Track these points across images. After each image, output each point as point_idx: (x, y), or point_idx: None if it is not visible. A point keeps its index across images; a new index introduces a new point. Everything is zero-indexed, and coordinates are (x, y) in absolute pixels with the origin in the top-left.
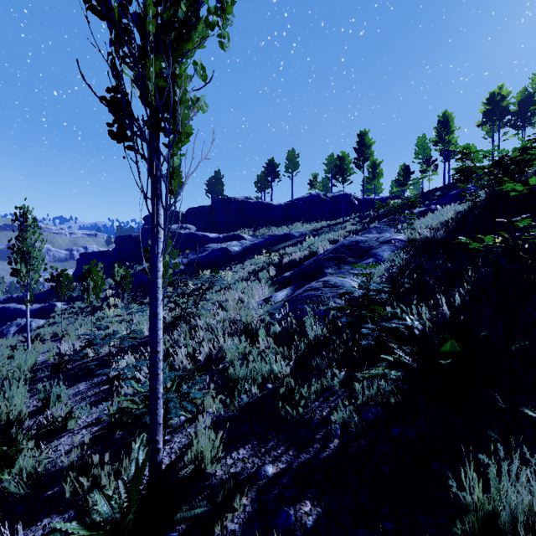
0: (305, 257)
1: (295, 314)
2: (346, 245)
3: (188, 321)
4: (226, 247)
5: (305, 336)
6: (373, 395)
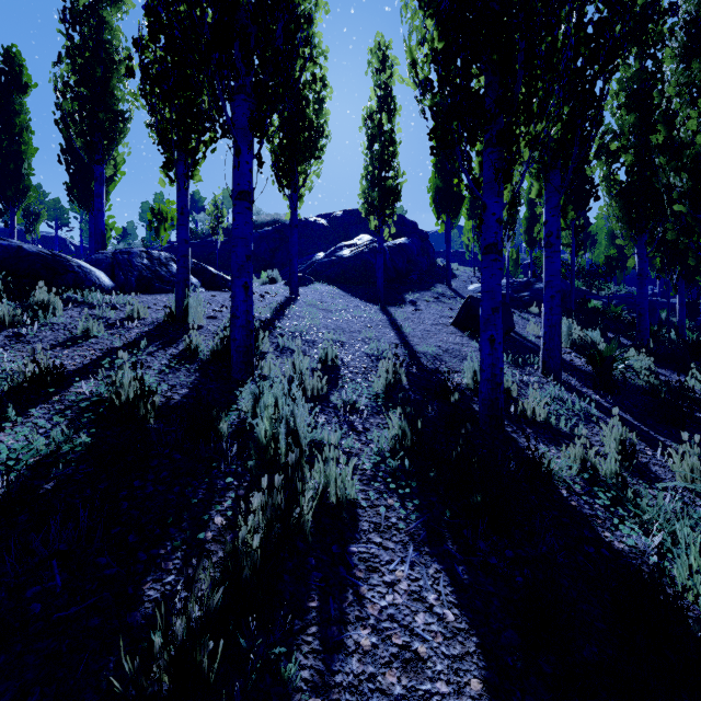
0: None
1: None
2: None
3: None
4: None
5: None
6: None
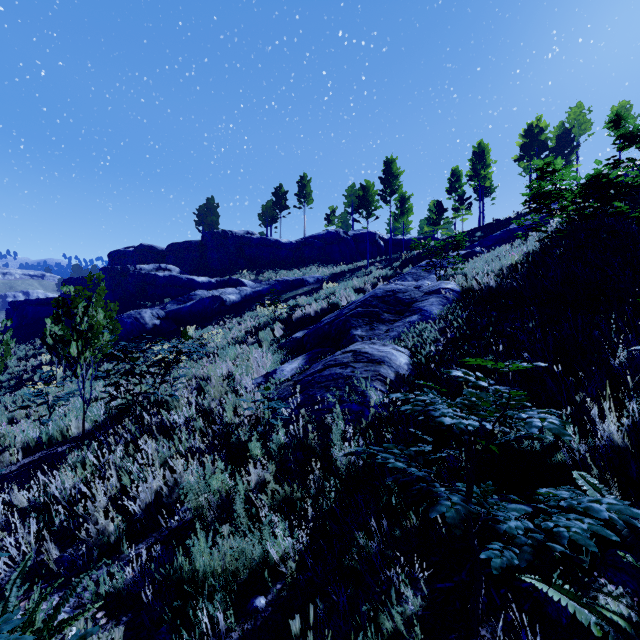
0: (323, 311)
1: (311, 408)
2: (379, 296)
3: (140, 415)
4: (219, 295)
5: (328, 449)
6: None
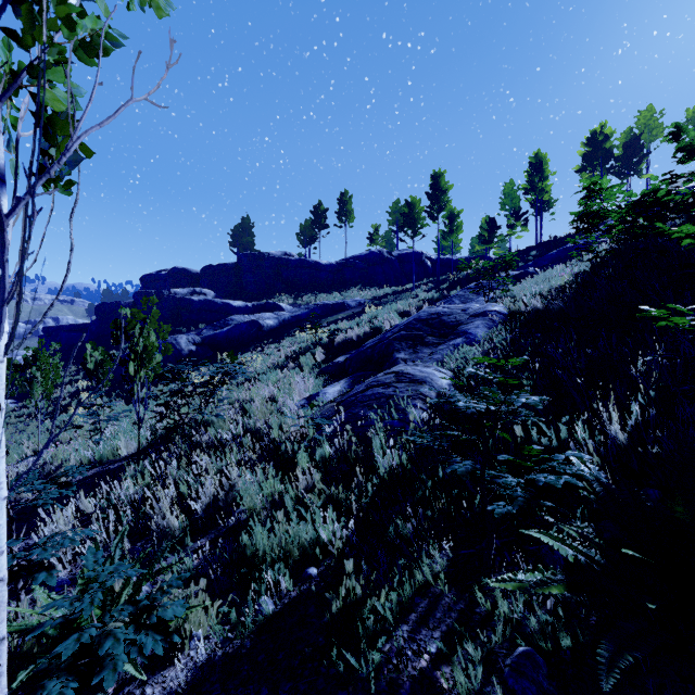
0: (365, 335)
1: (354, 425)
2: (423, 319)
3: (188, 434)
4: (256, 320)
5: (371, 462)
6: (517, 618)
